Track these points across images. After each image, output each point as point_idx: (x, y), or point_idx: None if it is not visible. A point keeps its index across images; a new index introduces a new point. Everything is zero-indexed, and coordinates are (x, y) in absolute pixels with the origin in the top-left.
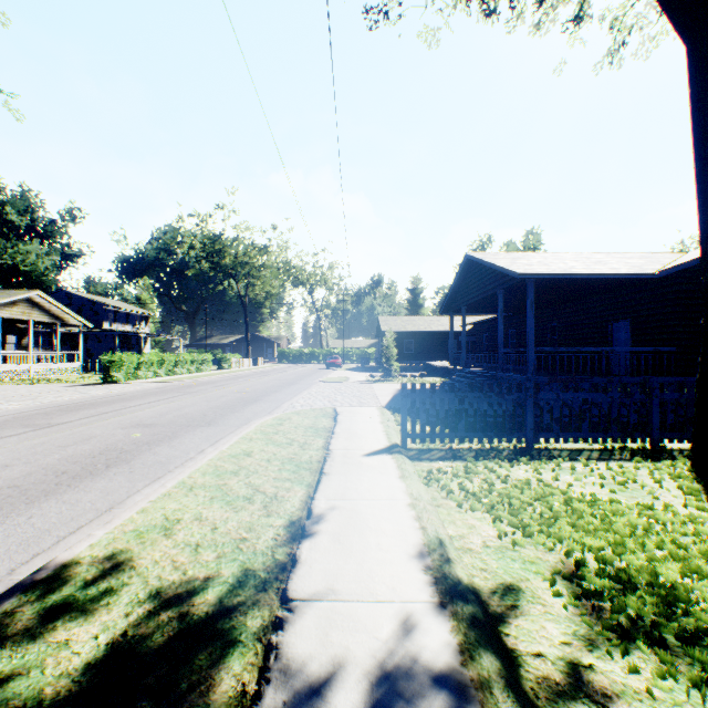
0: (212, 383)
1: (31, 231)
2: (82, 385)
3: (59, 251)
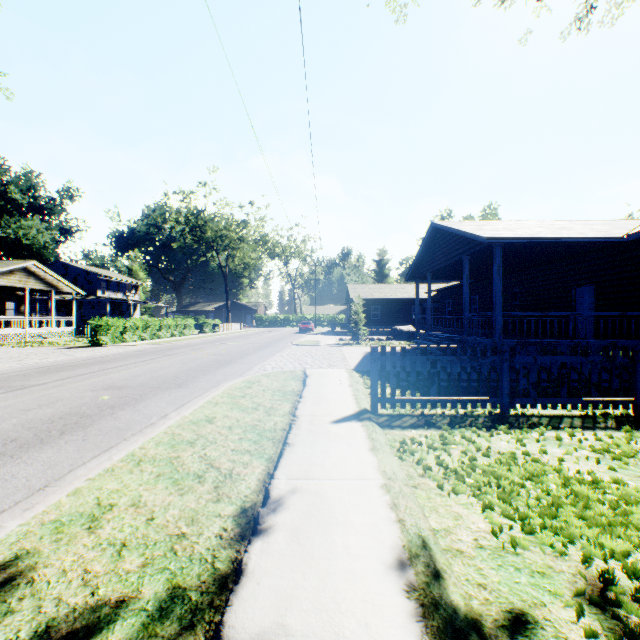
0: (192, 346)
1: (33, 209)
2: (71, 348)
3: (57, 226)
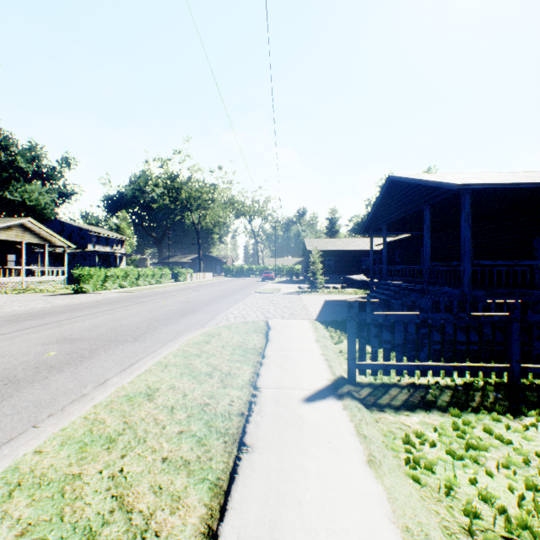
0: (164, 293)
1: (37, 176)
2: (56, 295)
3: (57, 190)
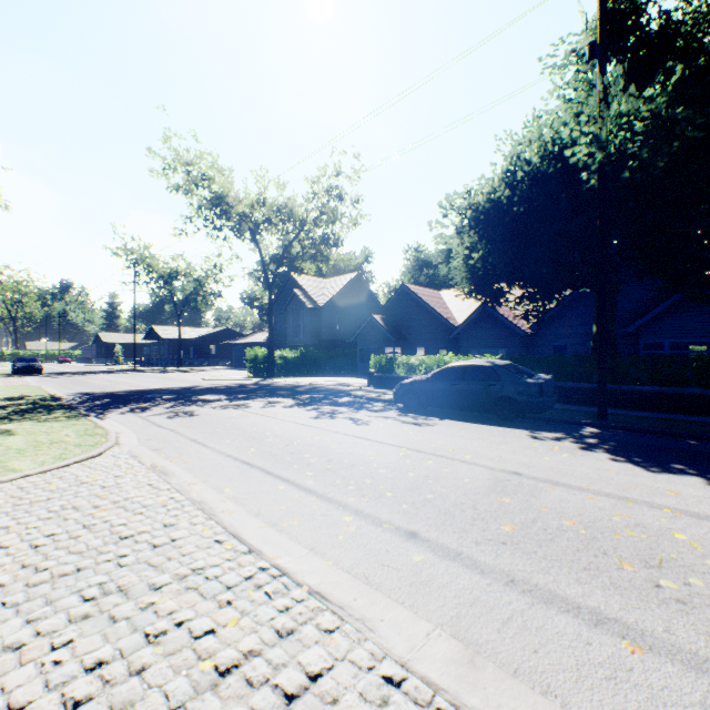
0: None
1: None
2: None
3: None
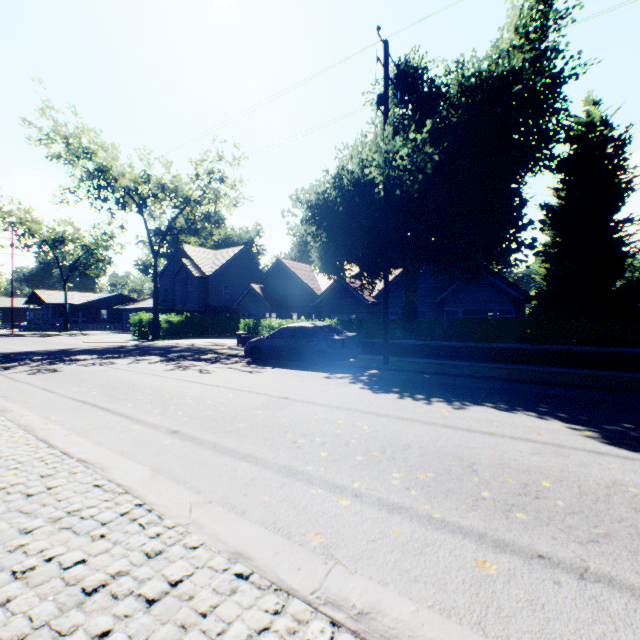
0: None
1: None
2: None
3: None
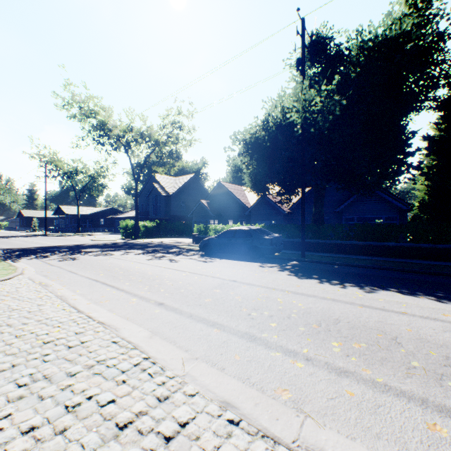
0: None
1: None
2: None
3: None
